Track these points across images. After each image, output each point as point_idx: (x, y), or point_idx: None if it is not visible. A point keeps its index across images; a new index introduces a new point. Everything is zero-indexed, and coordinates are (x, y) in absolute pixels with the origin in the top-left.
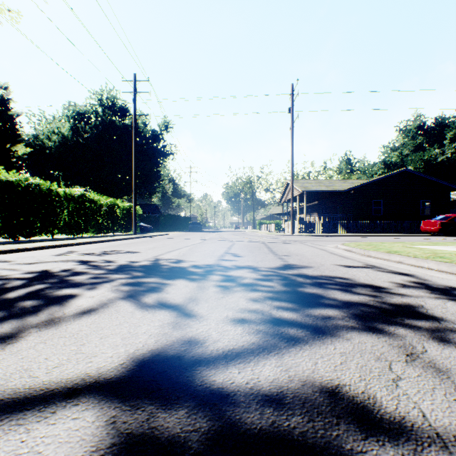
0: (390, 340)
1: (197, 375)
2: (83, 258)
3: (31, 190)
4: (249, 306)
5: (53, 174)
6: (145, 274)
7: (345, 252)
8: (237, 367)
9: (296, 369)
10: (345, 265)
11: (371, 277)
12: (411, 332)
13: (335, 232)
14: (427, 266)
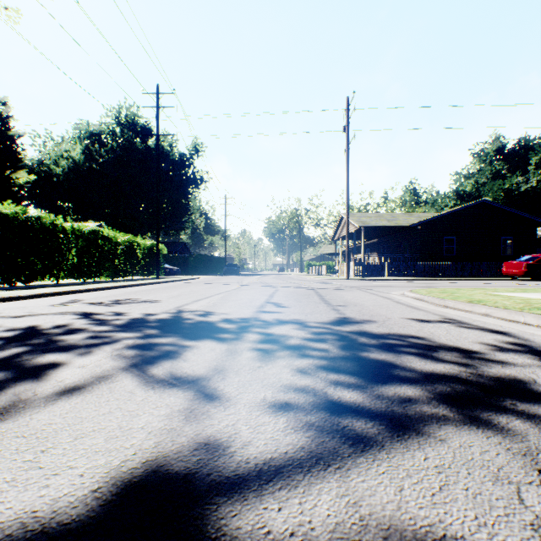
0: (505, 441)
1: (210, 516)
2: (87, 309)
3: (31, 225)
4: (295, 382)
5: (61, 206)
6: (161, 332)
7: (414, 301)
8: (277, 497)
9: (370, 501)
10: (418, 319)
11: (454, 336)
12: (533, 426)
13: (399, 276)
14: (524, 321)
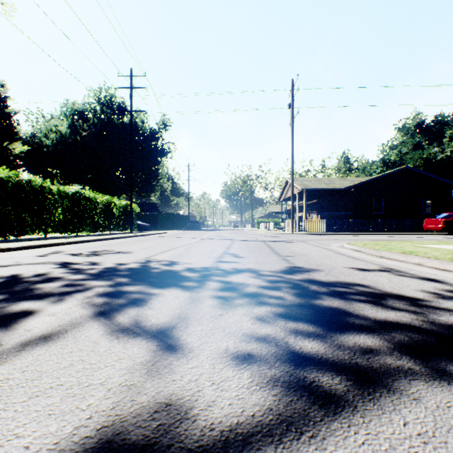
0: None
1: None
2: (67, 259)
3: (22, 187)
4: (256, 330)
5: (51, 172)
6: (130, 280)
7: (353, 252)
8: None
9: None
10: (360, 268)
11: (397, 284)
12: None
13: (335, 231)
14: None
